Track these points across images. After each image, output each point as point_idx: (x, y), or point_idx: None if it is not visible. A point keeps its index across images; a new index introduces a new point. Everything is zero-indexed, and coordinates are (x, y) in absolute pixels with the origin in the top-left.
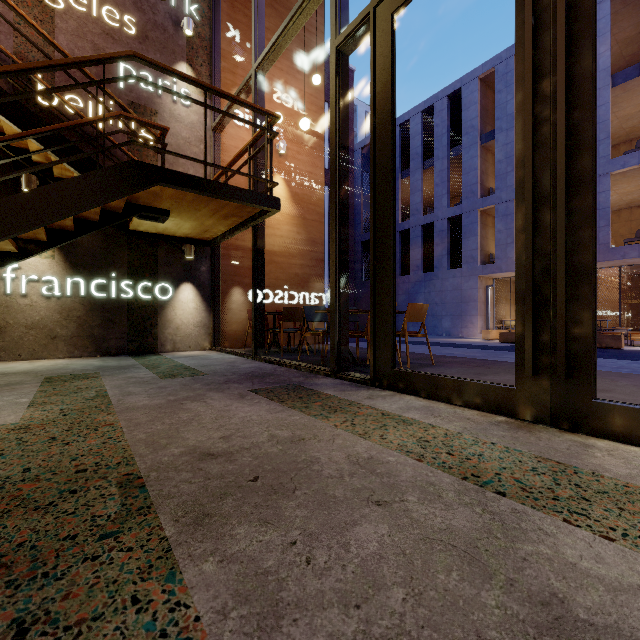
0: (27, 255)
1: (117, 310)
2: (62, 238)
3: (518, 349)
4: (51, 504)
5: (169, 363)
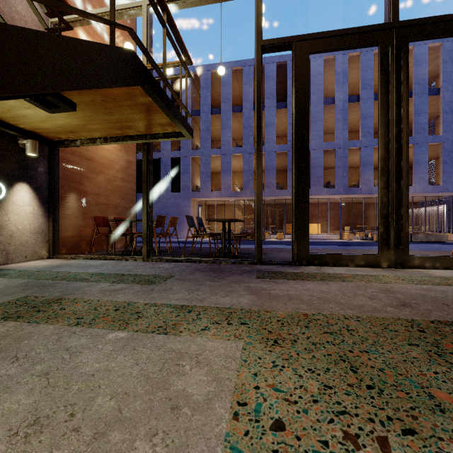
0: None
1: None
2: None
3: (381, 238)
4: None
5: (75, 274)
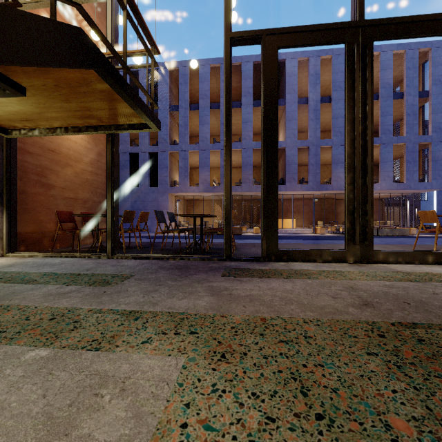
0: None
1: None
2: None
3: (347, 234)
4: None
5: (24, 274)
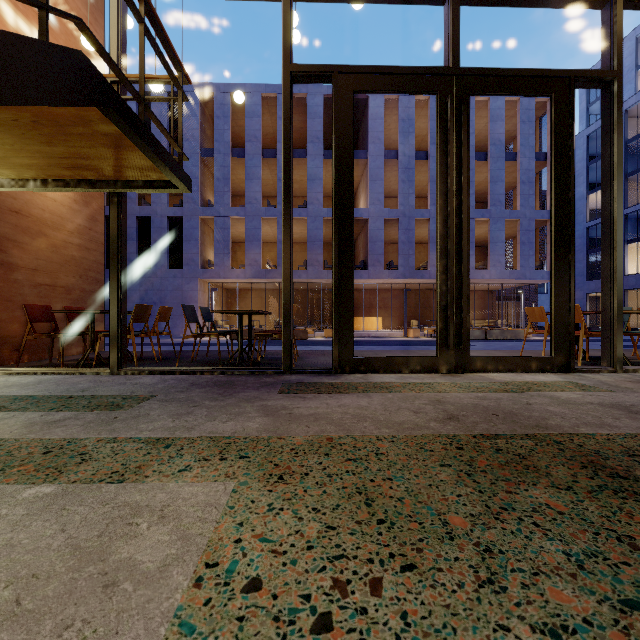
0: None
1: None
2: None
3: (440, 336)
4: (518, 455)
5: None
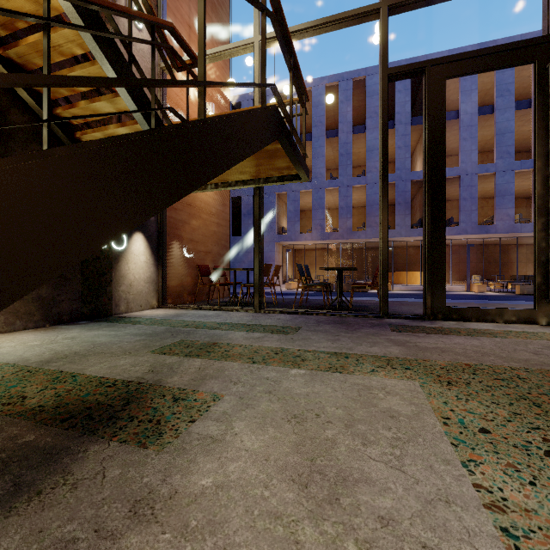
0: None
1: None
2: None
3: (538, 290)
4: None
5: (201, 323)
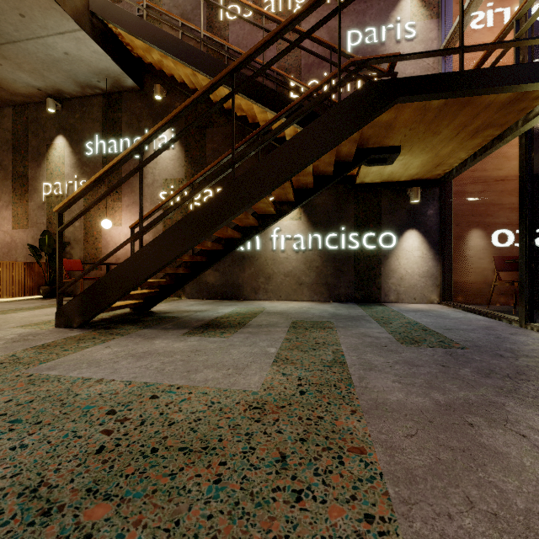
0: (281, 215)
1: (345, 260)
2: (304, 196)
3: None
4: None
5: (399, 318)
